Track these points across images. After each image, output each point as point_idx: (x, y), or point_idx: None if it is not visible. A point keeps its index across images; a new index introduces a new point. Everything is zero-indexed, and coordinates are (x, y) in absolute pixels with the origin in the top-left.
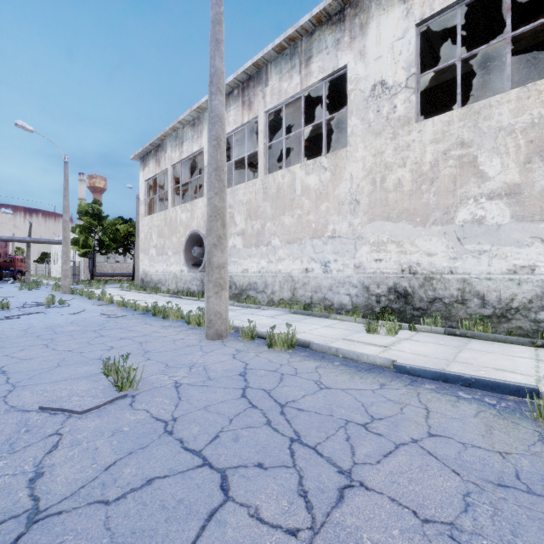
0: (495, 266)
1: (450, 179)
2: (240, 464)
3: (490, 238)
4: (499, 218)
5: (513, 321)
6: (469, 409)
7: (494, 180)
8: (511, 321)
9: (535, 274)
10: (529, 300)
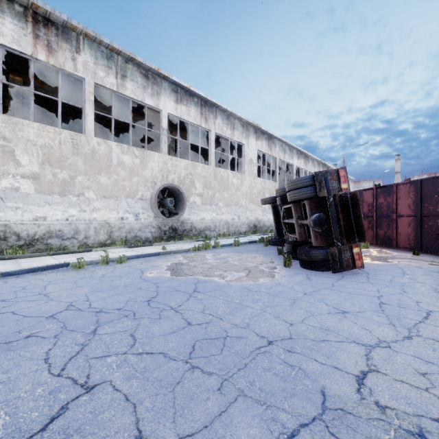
0: (26, 216)
1: None
2: None
3: (23, 200)
4: (28, 190)
5: (36, 246)
6: (53, 274)
7: (25, 168)
8: (35, 246)
9: (46, 221)
10: (44, 234)
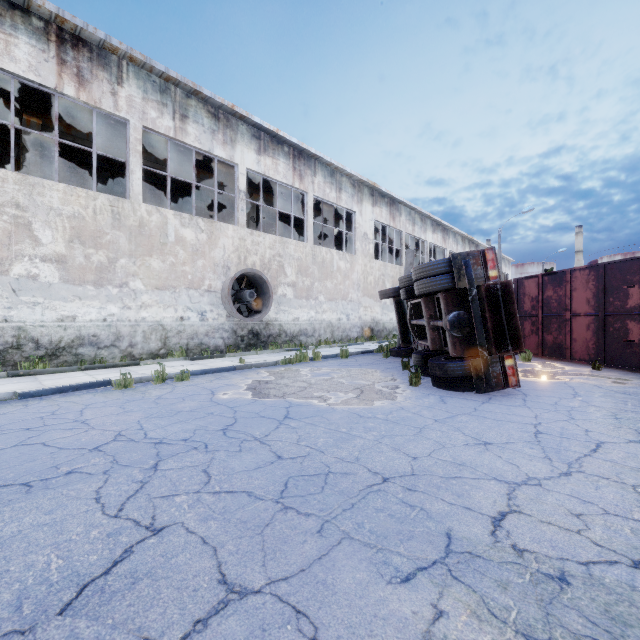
0: (48, 316)
1: (6, 234)
2: (20, 441)
3: (43, 293)
4: (51, 278)
5: (62, 357)
6: (90, 395)
7: (47, 247)
8: (60, 358)
9: (76, 322)
10: (73, 340)
